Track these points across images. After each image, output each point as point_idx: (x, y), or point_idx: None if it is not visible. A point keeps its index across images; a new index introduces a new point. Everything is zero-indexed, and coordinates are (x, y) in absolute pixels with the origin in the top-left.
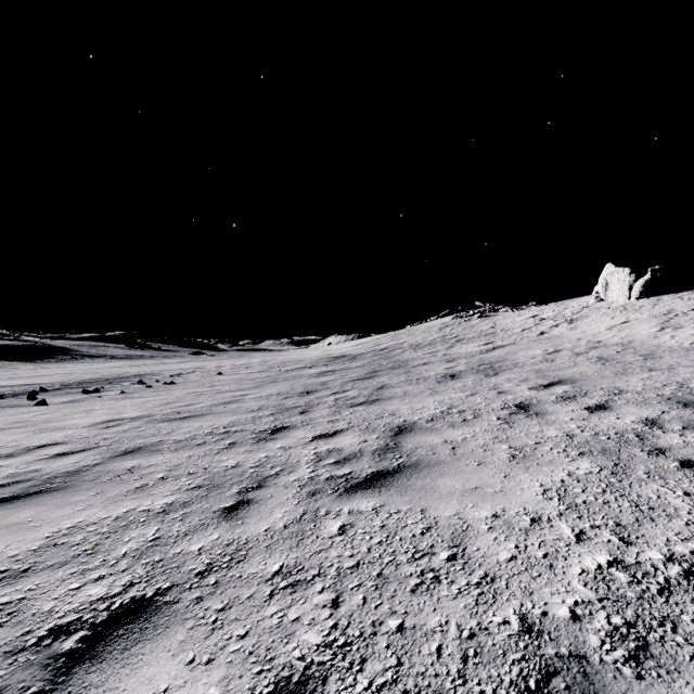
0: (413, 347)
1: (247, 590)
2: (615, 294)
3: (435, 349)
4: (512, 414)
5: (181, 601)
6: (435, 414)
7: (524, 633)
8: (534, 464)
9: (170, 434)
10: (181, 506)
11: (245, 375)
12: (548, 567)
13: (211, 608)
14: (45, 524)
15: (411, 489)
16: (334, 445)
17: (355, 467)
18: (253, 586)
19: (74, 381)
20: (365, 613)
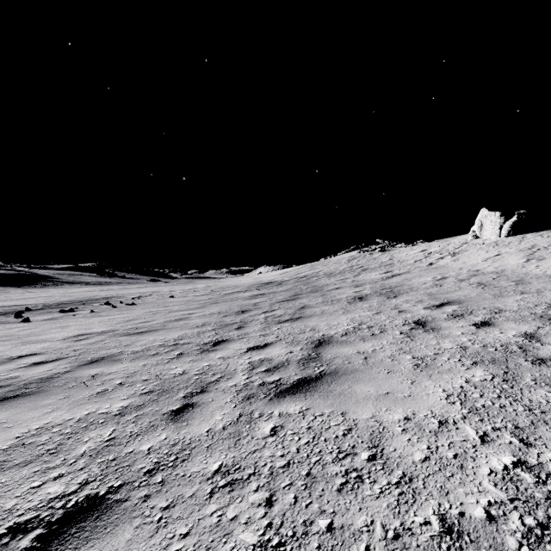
0: (327, 275)
1: (190, 488)
2: (488, 233)
3: (345, 277)
4: (412, 329)
5: (130, 499)
6: (348, 329)
7: (445, 534)
8: (435, 372)
9: (129, 346)
10: (135, 409)
11: (192, 298)
12: (459, 468)
13: (157, 507)
14: (16, 425)
15: (332, 394)
16: (265, 355)
17: (283, 375)
18: (195, 484)
19: (54, 302)
20: (297, 512)
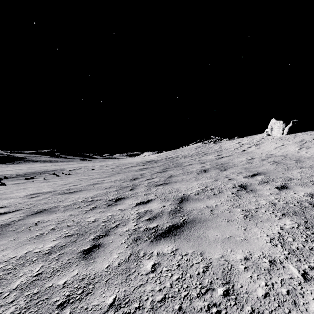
0: (184, 157)
1: None
2: (276, 132)
3: (194, 158)
4: (238, 191)
5: None
6: (199, 191)
7: None
8: (259, 221)
9: (63, 201)
10: (59, 249)
11: (105, 170)
12: (293, 304)
13: None
14: None
15: (192, 237)
16: (148, 208)
17: (159, 222)
18: None
19: (22, 173)
20: None
